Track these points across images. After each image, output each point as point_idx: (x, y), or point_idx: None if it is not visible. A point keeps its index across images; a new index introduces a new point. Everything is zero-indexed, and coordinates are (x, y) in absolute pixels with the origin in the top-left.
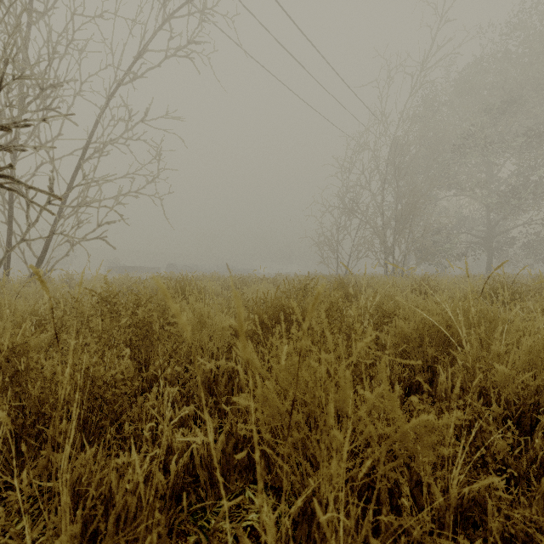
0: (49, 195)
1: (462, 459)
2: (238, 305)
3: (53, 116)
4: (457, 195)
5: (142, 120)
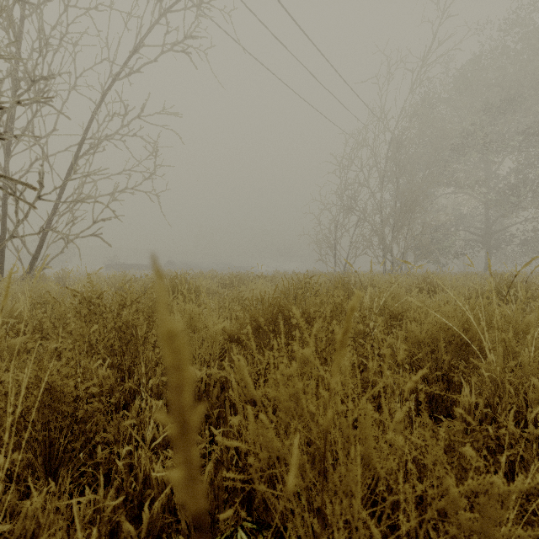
0: (22, 184)
1: (515, 512)
2: (171, 365)
3: (29, 99)
4: (456, 193)
5: (138, 115)
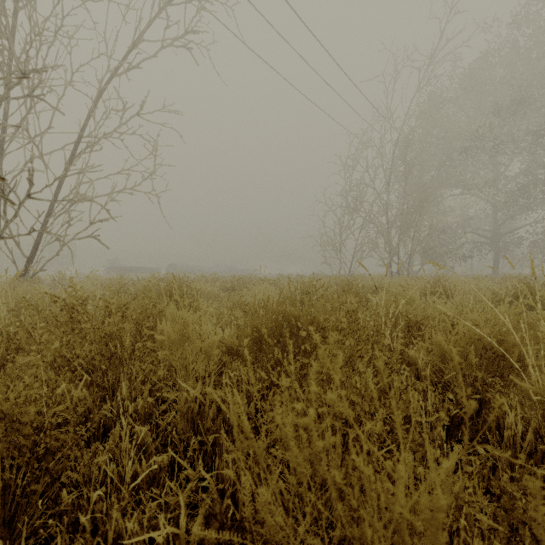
0: None
1: None
2: None
3: (0, 78)
4: (463, 194)
5: (137, 113)
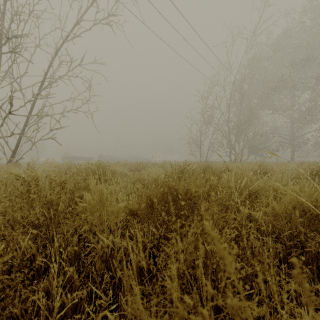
0: None
1: None
2: None
3: None
4: (273, 113)
5: (79, 64)
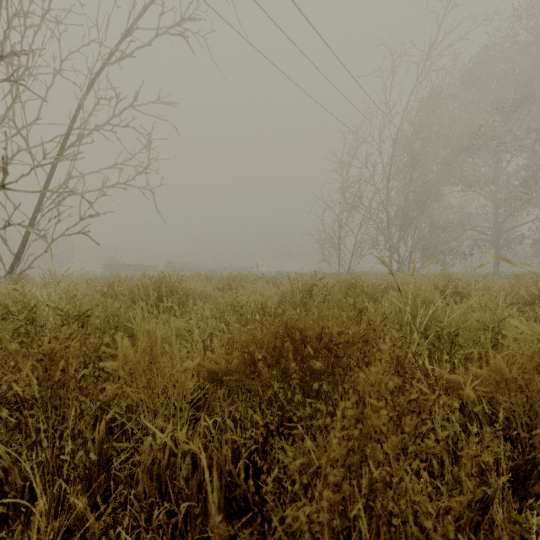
0: None
1: None
2: None
3: None
4: (463, 191)
5: (130, 105)
